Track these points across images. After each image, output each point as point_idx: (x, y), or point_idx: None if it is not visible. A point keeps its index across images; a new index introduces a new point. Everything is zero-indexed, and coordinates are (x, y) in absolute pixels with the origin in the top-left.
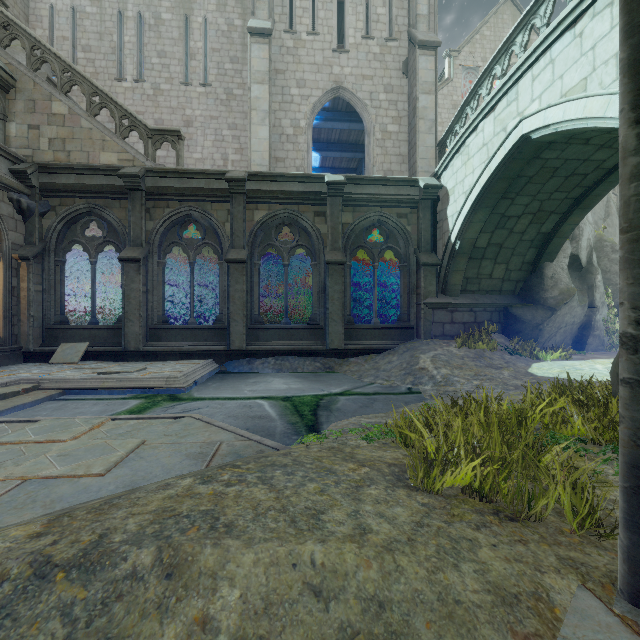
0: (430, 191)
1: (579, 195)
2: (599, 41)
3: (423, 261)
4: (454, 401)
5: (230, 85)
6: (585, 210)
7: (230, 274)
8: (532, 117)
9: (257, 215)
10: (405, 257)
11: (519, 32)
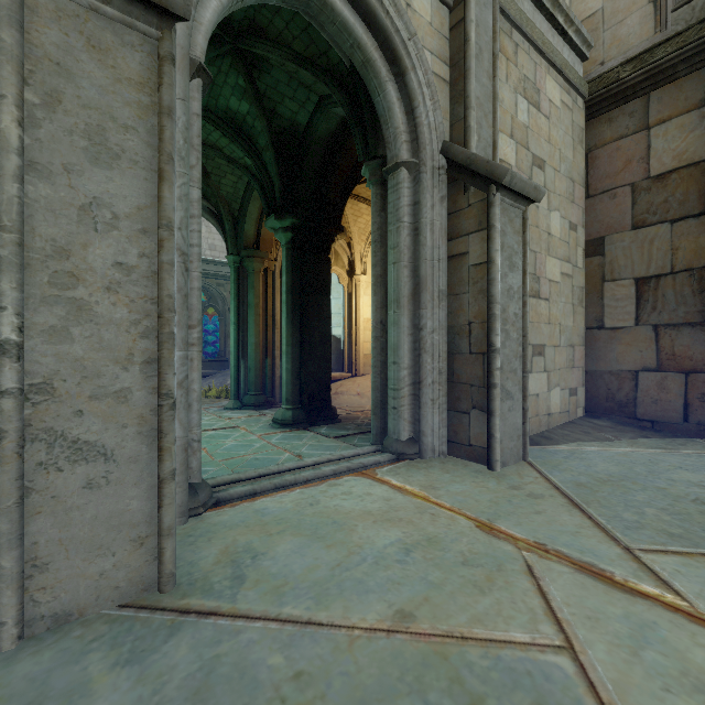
0: None
1: None
2: None
3: None
4: None
5: None
6: None
7: None
8: None
9: None
10: (223, 313)
11: None
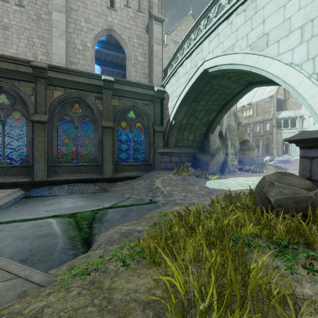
0: (160, 93)
1: (224, 104)
2: (239, 27)
3: (156, 130)
4: (179, 214)
5: (39, 11)
6: (226, 111)
7: (34, 130)
8: (209, 61)
9: (56, 94)
10: (147, 127)
11: (202, 19)
